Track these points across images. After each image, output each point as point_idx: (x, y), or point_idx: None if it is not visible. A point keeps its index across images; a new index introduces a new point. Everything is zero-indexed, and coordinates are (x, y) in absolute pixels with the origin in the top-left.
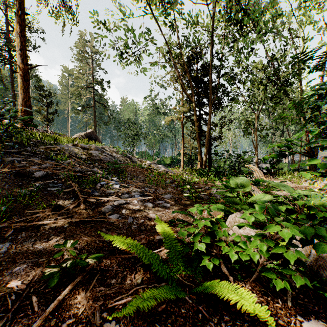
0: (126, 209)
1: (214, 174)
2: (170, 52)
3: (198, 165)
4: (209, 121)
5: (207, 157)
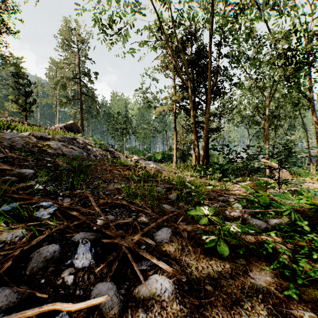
0: None
1: (219, 173)
2: (162, 27)
3: (193, 161)
4: (207, 110)
5: (205, 151)
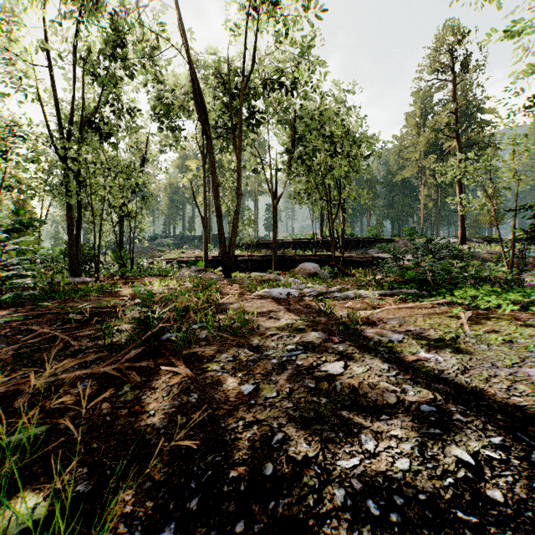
0: None
1: None
2: None
3: None
4: None
5: None
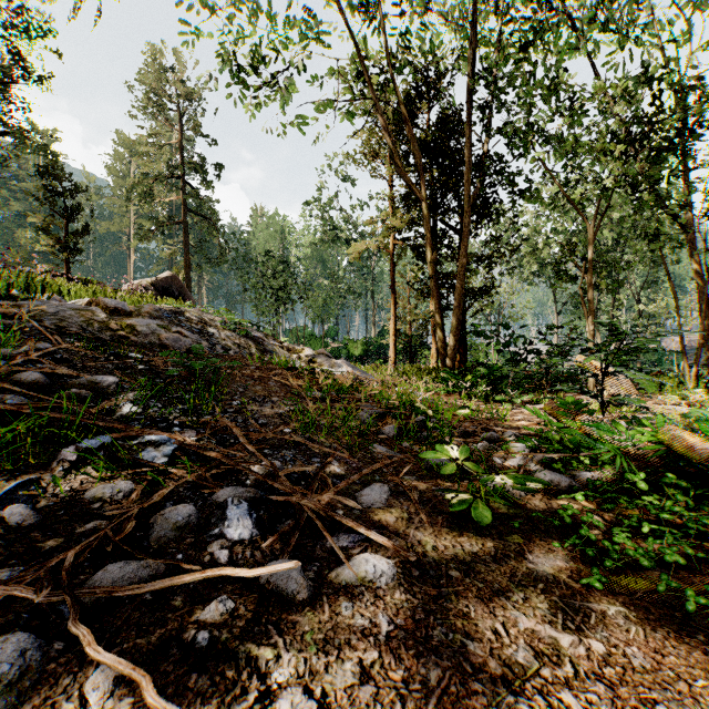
0: (130, 656)
1: (487, 385)
2: (366, 72)
3: (432, 359)
4: (463, 249)
5: (458, 338)
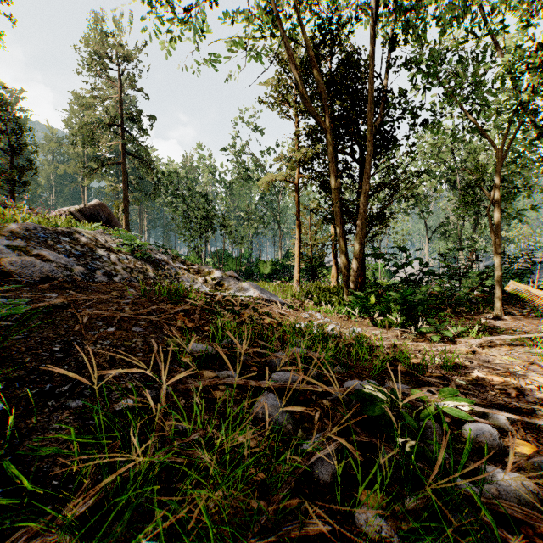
0: None
1: (402, 311)
2: (274, 5)
3: (332, 278)
4: (366, 176)
5: (360, 261)
